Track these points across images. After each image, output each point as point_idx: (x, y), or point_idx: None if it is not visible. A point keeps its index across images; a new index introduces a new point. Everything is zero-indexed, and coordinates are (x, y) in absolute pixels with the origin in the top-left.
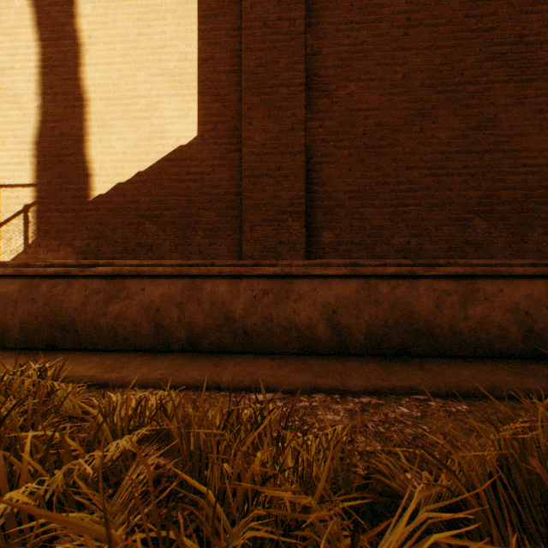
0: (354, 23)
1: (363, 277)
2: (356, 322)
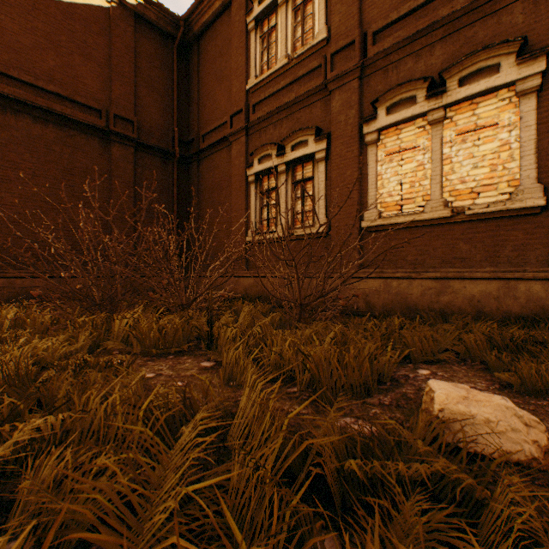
0: (5, 166)
1: (8, 278)
2: (3, 296)
